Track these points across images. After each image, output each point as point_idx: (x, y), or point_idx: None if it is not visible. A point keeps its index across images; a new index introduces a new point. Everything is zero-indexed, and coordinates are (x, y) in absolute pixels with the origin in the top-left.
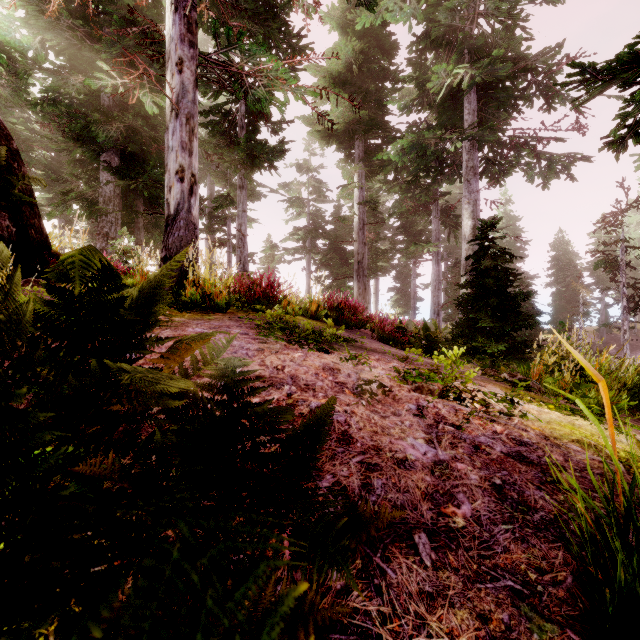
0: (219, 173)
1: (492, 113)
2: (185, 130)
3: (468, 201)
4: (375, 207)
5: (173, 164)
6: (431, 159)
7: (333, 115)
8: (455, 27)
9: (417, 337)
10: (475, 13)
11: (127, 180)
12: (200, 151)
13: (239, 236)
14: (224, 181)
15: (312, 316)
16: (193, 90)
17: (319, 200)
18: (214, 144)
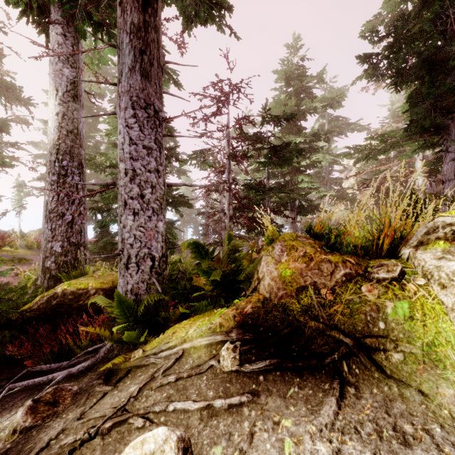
0: None
1: None
2: None
3: None
4: (89, 180)
5: None
6: None
7: None
8: None
9: None
10: None
11: None
12: None
13: None
14: None
15: (29, 248)
16: None
17: None
18: None
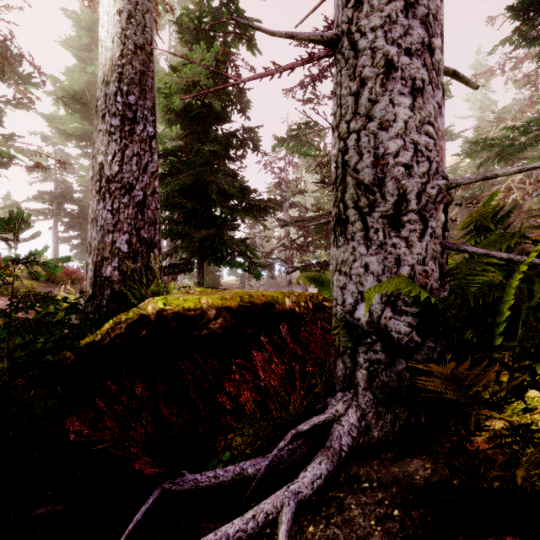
0: None
1: None
2: None
3: None
4: None
5: None
6: None
7: (68, 126)
8: None
9: None
10: None
11: None
12: None
13: None
14: None
15: (33, 278)
16: None
17: (67, 171)
18: None
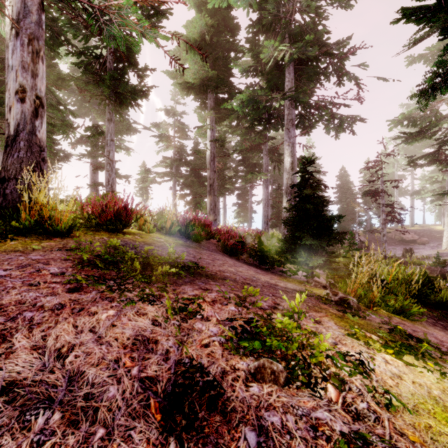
0: (99, 110)
1: (304, 83)
2: (27, 50)
3: (288, 144)
4: (222, 144)
5: (13, 83)
6: (262, 112)
7: (190, 71)
8: (279, 17)
9: (253, 249)
10: (293, 8)
11: (2, 106)
12: (84, 92)
13: (107, 161)
14: (104, 117)
15: (167, 232)
16: (38, 12)
17: (182, 137)
18: (84, 81)
